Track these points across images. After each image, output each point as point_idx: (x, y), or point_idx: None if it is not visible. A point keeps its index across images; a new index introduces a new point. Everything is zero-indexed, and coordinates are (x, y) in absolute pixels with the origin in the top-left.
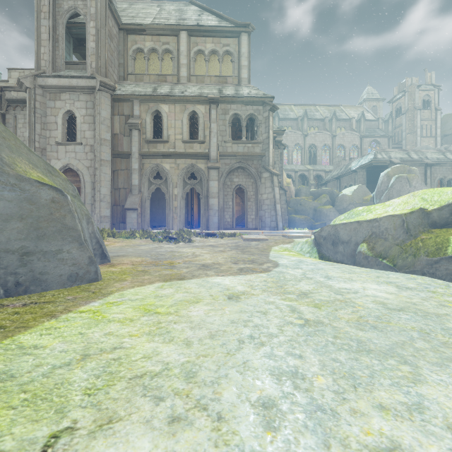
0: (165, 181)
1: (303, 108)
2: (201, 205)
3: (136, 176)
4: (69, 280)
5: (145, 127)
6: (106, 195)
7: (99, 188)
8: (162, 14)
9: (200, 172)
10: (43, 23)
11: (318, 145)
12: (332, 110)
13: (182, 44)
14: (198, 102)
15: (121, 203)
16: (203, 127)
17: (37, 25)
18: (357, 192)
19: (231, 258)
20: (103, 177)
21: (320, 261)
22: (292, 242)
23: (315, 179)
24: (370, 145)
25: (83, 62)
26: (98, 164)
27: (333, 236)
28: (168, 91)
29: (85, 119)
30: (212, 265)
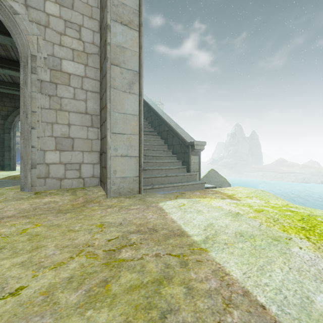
0: None
1: None
2: None
3: None
4: None
5: None
6: None
7: None
8: None
9: None
10: None
11: None
12: None
13: None
14: None
15: None
16: None
17: None
18: None
19: None
20: None
21: None
22: None
23: None
24: None
25: None
26: None
27: None
28: None
29: None
30: None
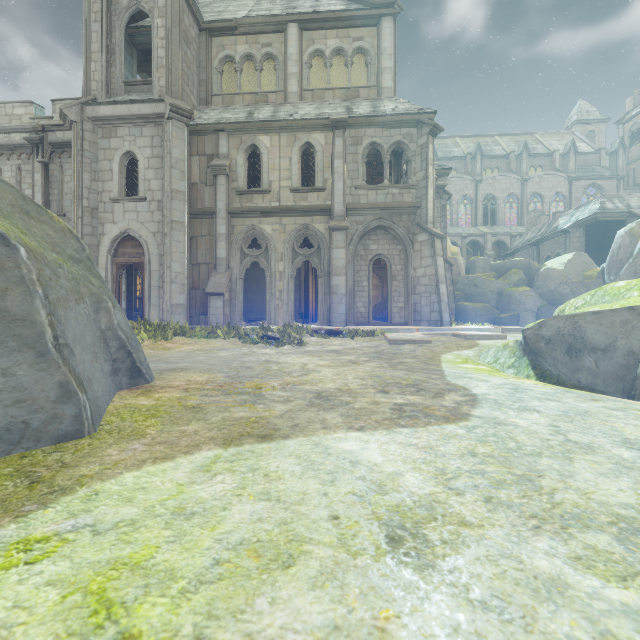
0: (265, 252)
1: (474, 141)
2: (319, 286)
3: (223, 245)
4: (3, 438)
5: (236, 171)
6: (180, 274)
7: (170, 263)
8: (262, 4)
9: (317, 236)
10: (94, 28)
11: (499, 195)
12: (521, 141)
13: (291, 43)
14: (314, 128)
15: (202, 286)
16: (322, 166)
17: (85, 32)
18: (572, 264)
19: (372, 377)
20: (175, 247)
21: (559, 389)
22: (474, 347)
23: (494, 247)
24: (585, 191)
25: (148, 80)
26: (168, 228)
27: (570, 338)
28: (269, 115)
29: (151, 163)
30: (336, 396)
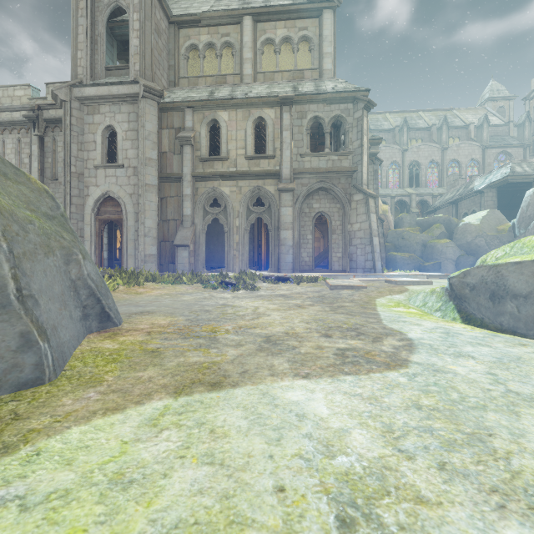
0: (224, 210)
1: (401, 116)
2: (270, 239)
3: (188, 204)
4: None
5: (200, 141)
6: (152, 229)
7: (144, 219)
8: (222, 1)
9: (268, 197)
10: (80, 22)
11: (423, 161)
12: (441, 116)
13: (246, 33)
14: (265, 104)
15: (171, 239)
16: (272, 137)
17: (73, 25)
18: (487, 220)
19: (316, 321)
20: (148, 206)
21: (486, 333)
22: (405, 292)
23: (418, 206)
24: (496, 158)
25: (126, 66)
26: (142, 190)
27: (493, 285)
28: (228, 94)
29: (128, 135)
30: (283, 340)
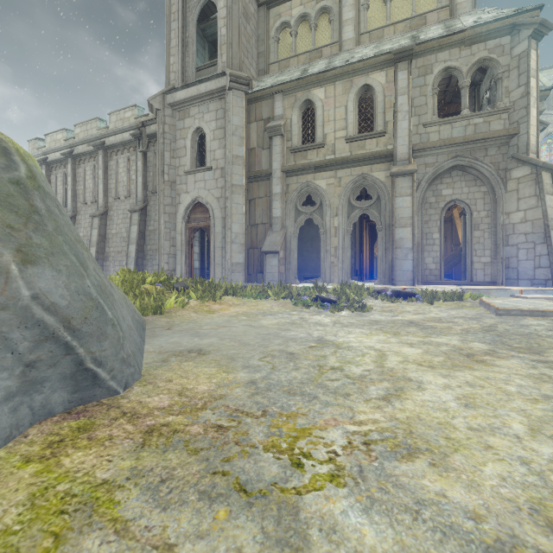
0: (319, 208)
1: None
2: (379, 241)
3: (278, 205)
4: None
5: (291, 130)
6: (239, 235)
7: (230, 224)
8: None
9: (376, 186)
10: (172, 27)
11: None
12: None
13: None
14: (373, 67)
15: (259, 245)
16: (381, 108)
17: (166, 32)
18: None
19: None
20: (234, 209)
21: None
22: None
23: None
24: None
25: (214, 61)
26: (229, 192)
27: None
28: (324, 67)
29: (215, 135)
30: None
